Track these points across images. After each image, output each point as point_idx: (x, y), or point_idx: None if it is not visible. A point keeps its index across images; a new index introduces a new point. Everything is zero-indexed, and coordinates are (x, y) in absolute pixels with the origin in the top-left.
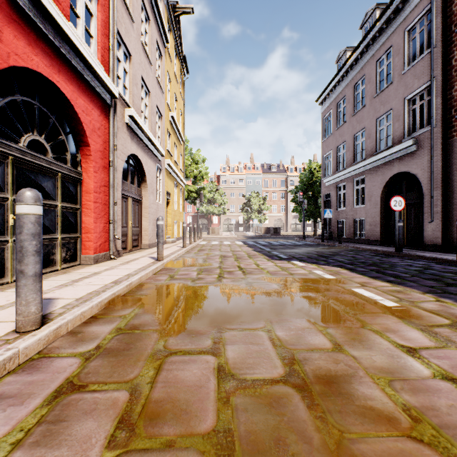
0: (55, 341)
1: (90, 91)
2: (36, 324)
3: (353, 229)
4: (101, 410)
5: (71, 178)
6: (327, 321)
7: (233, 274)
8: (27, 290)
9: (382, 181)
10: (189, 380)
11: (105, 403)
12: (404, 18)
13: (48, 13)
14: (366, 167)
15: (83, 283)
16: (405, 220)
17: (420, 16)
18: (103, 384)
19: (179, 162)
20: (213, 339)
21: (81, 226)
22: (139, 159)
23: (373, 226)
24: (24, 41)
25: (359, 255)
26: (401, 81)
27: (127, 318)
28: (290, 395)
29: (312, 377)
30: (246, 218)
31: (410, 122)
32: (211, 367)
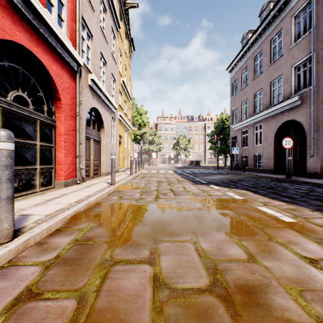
0: (24, 251)
1: (61, 60)
2: (8, 237)
3: (254, 162)
4: (50, 319)
5: (47, 124)
6: (241, 234)
7: (167, 195)
8: (1, 211)
9: (275, 127)
10: (129, 289)
11: (55, 312)
12: (291, 7)
13: (28, 0)
14: (263, 117)
15: (54, 202)
16: (292, 155)
17: (304, 6)
18: (56, 292)
19: (128, 114)
20: (150, 250)
21: (55, 160)
22: (98, 111)
23: (268, 160)
24: (10, 21)
25: (259, 181)
26: (289, 53)
27: (84, 231)
28: (215, 306)
29: (233, 287)
30: (176, 154)
31: (296, 83)
32: (147, 276)
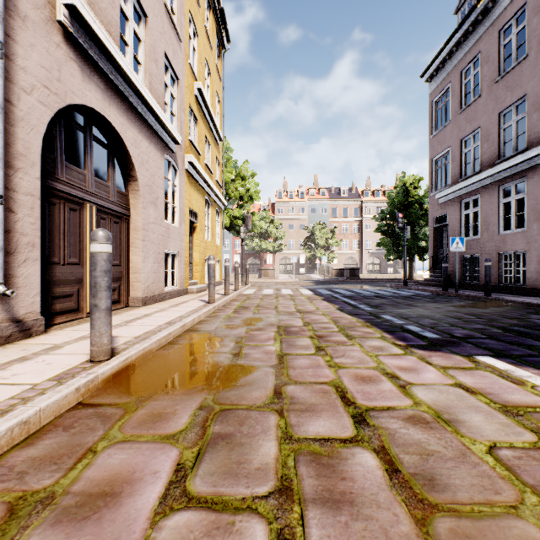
0: None
1: None
2: None
3: (498, 270)
4: None
5: None
6: None
7: (355, 509)
8: None
9: None
10: None
11: None
12: None
13: None
14: (531, 162)
15: None
16: None
17: None
18: None
19: (215, 170)
20: None
21: None
22: (114, 129)
23: None
24: None
25: None
26: None
27: None
28: None
29: None
30: (309, 256)
31: None
32: None
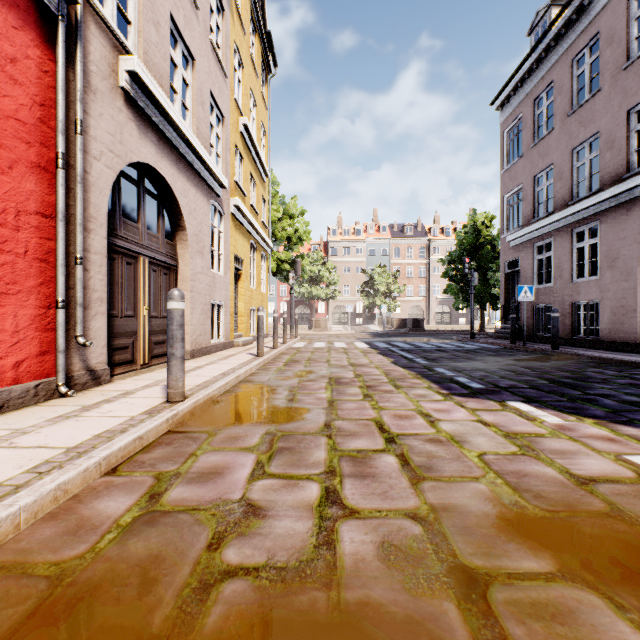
0: None
1: None
2: None
3: (571, 321)
4: None
5: None
6: None
7: (375, 478)
8: None
9: None
10: None
11: None
12: None
13: None
14: (604, 204)
15: None
16: None
17: None
18: None
19: (260, 210)
20: None
21: None
22: (165, 181)
23: (621, 316)
24: None
25: None
26: None
27: None
28: None
29: None
30: (367, 304)
31: None
32: None
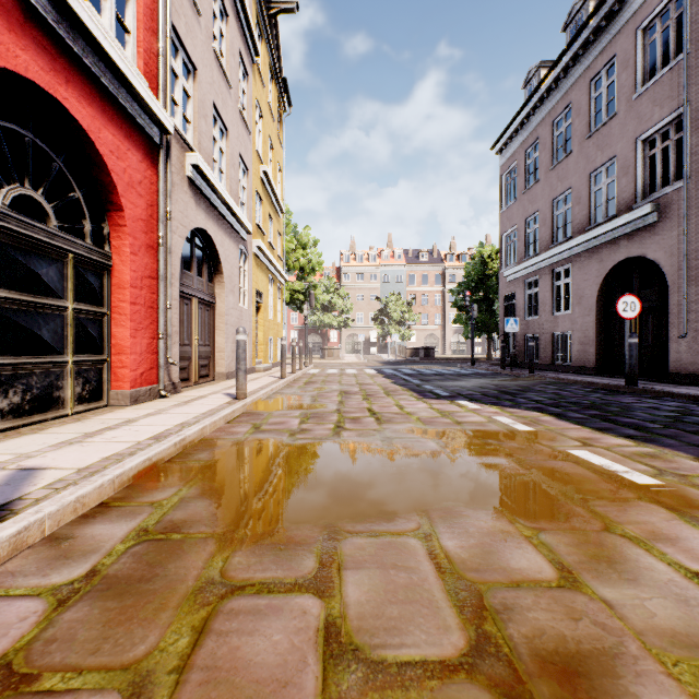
0: (13, 558)
1: (124, 120)
2: None
3: (552, 350)
4: None
5: (91, 263)
6: (536, 516)
7: (361, 423)
8: None
9: (599, 273)
10: (262, 665)
11: None
12: (636, 8)
13: None
14: (573, 250)
15: (102, 439)
16: (639, 334)
17: (664, 5)
18: (73, 673)
19: (276, 245)
20: (319, 556)
21: (109, 343)
22: (210, 237)
23: (585, 345)
24: (1, 23)
25: (566, 391)
26: (632, 110)
27: (163, 508)
28: None
29: (528, 657)
30: (381, 333)
31: (647, 176)
32: (310, 627)
